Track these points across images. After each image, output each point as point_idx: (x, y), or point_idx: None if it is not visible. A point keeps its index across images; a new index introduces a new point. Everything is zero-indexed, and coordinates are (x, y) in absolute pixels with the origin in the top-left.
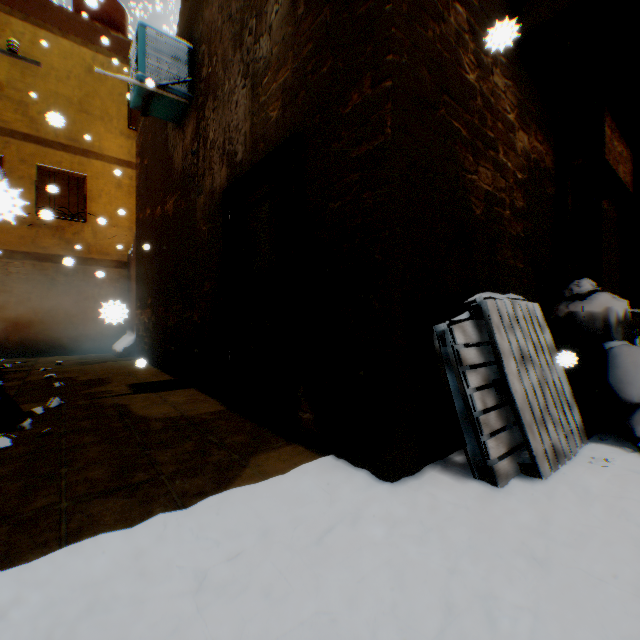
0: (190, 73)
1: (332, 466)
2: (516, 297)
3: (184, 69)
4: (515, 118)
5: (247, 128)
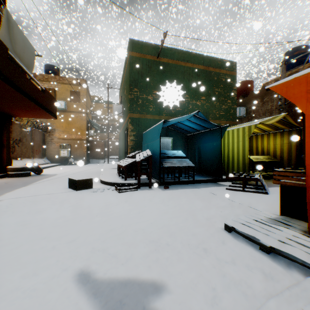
0: (245, 112)
1: None
2: None
3: (245, 112)
4: None
5: None
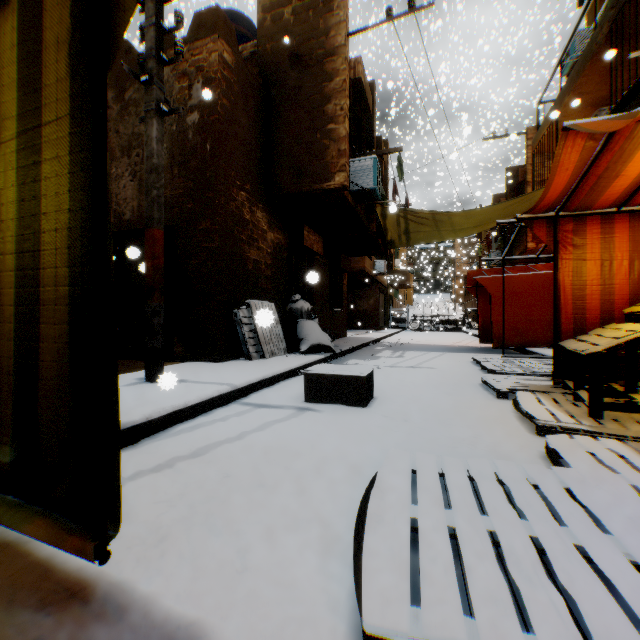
0: None
1: (195, 362)
2: (265, 301)
3: None
4: (267, 227)
5: (135, 204)
